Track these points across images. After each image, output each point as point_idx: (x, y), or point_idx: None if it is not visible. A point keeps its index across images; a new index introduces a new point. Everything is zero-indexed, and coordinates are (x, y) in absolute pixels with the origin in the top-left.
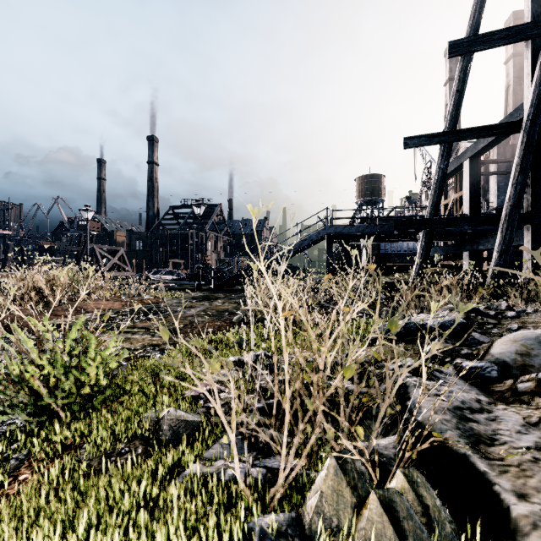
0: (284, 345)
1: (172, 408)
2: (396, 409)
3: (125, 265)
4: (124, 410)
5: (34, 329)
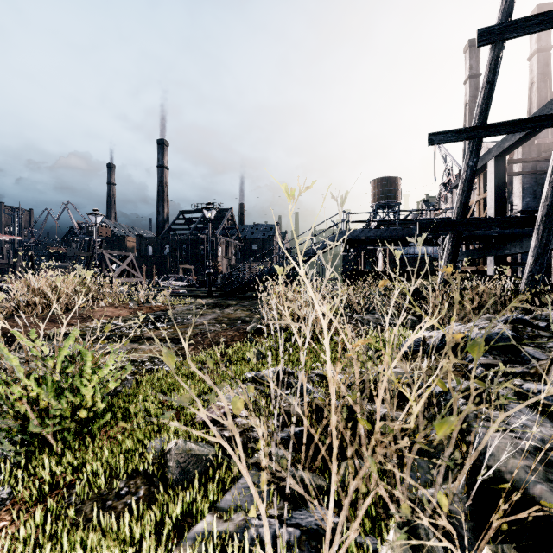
0: (330, 375)
1: (181, 440)
2: (461, 451)
3: (134, 271)
4: (125, 438)
5: (22, 343)
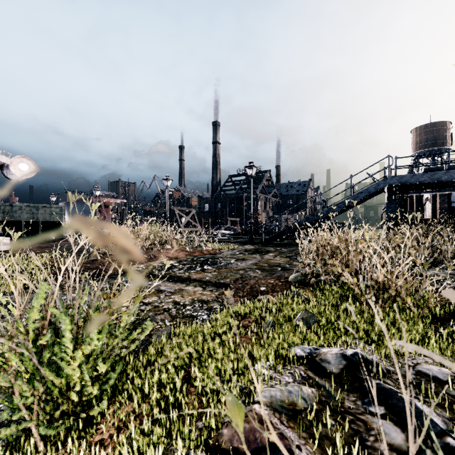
0: None
1: None
2: None
3: (195, 223)
4: None
5: (14, 292)
